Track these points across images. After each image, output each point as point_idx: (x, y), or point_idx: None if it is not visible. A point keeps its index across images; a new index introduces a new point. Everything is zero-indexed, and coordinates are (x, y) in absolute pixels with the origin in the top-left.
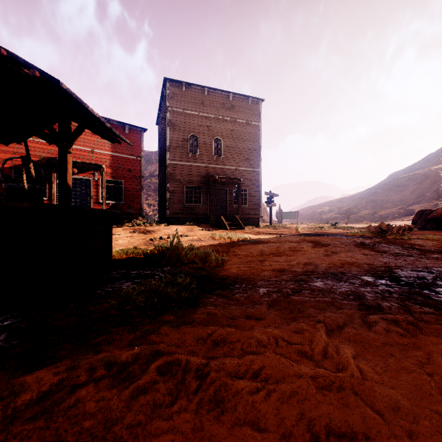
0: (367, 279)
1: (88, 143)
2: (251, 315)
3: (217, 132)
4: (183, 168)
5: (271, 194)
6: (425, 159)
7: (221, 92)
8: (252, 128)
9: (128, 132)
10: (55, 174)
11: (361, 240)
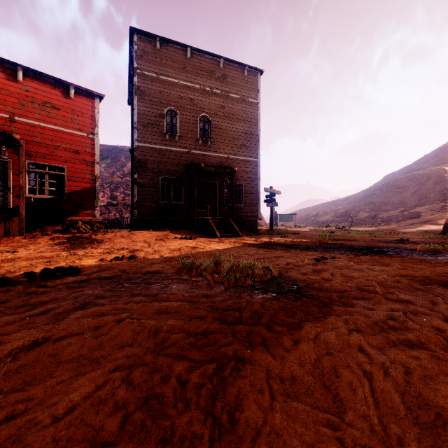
0: None
1: (3, 105)
2: None
3: (203, 108)
4: (157, 154)
5: (271, 191)
6: (421, 160)
7: (209, 55)
8: (248, 106)
9: (74, 96)
10: None
11: None
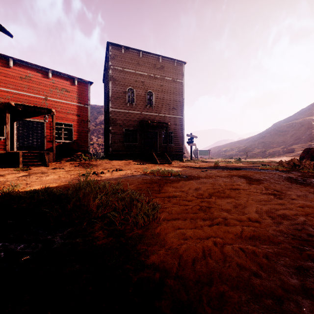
0: None
1: (42, 92)
2: None
3: (149, 86)
4: (122, 115)
5: (191, 136)
6: (299, 112)
7: (153, 55)
8: (177, 84)
9: (77, 84)
10: (9, 116)
11: (285, 174)
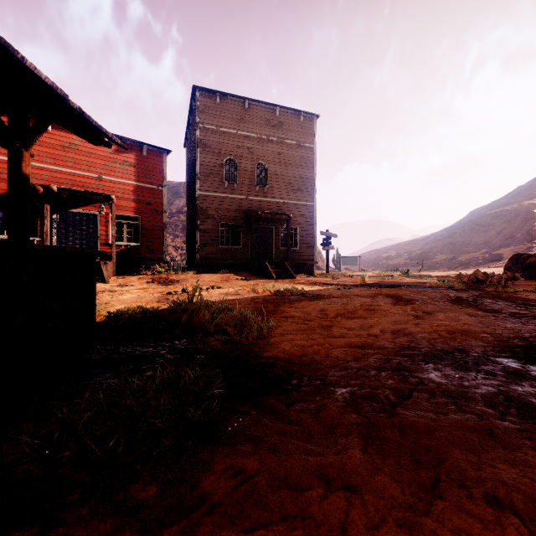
0: (509, 364)
1: (93, 167)
2: (332, 477)
3: (260, 155)
4: (217, 201)
5: (328, 234)
6: (513, 192)
7: (265, 105)
8: (304, 151)
9: (147, 154)
10: (48, 206)
11: (455, 294)
